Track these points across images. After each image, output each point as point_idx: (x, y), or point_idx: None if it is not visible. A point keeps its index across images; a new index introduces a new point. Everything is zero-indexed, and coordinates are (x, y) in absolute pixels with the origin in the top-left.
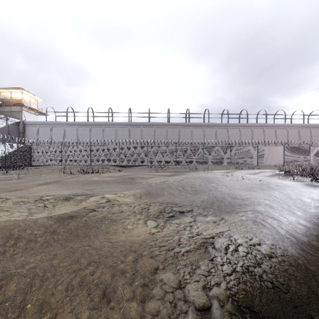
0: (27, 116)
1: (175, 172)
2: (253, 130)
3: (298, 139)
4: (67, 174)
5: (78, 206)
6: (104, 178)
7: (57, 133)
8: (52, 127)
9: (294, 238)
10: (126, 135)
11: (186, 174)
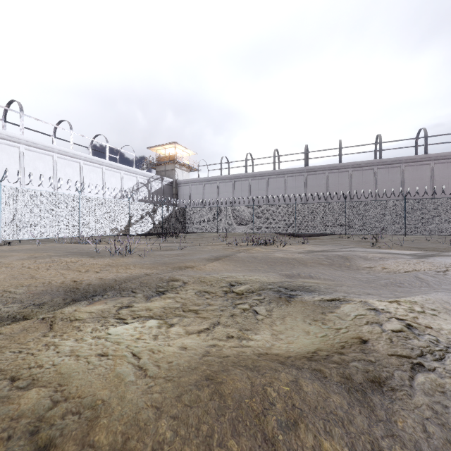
0: (179, 175)
1: (418, 248)
2: None
3: None
4: (230, 244)
5: (326, 326)
6: (292, 254)
7: (210, 191)
8: (205, 185)
9: None
10: (300, 188)
11: None
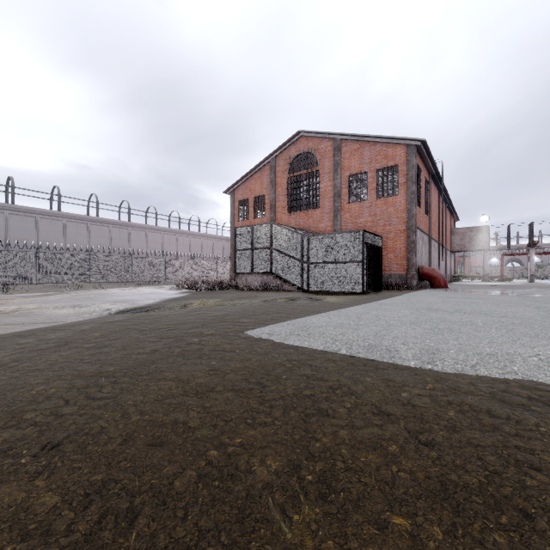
0: None
1: (44, 292)
2: (165, 236)
3: (212, 252)
4: None
5: None
6: None
7: None
8: None
9: (146, 304)
10: None
11: (69, 293)
